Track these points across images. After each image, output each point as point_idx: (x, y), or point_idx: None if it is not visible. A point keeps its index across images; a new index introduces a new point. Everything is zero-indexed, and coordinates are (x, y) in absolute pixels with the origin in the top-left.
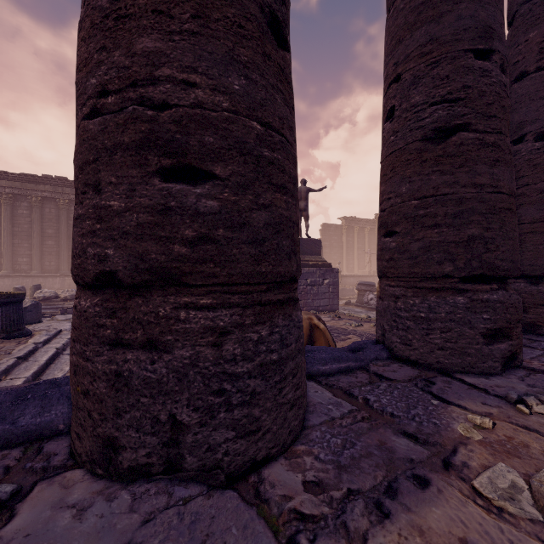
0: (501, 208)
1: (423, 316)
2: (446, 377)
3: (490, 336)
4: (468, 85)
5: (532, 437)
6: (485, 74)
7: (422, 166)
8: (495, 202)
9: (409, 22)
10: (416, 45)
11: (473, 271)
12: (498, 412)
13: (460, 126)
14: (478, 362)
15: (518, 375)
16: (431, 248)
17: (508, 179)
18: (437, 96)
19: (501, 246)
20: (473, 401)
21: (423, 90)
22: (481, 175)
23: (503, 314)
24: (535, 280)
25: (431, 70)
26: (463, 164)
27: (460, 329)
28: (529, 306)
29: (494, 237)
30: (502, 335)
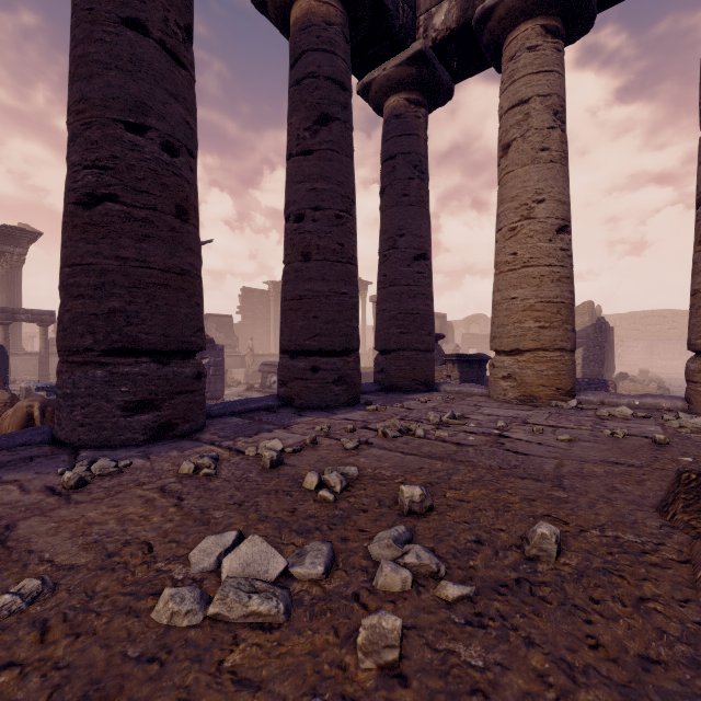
0: (149, 283)
1: (69, 392)
2: (66, 454)
3: (134, 408)
4: (117, 156)
5: (5, 493)
6: (136, 148)
7: (73, 231)
8: (143, 277)
9: (71, 72)
10: (74, 99)
11: (113, 344)
12: (30, 478)
13: (109, 195)
14: (115, 435)
15: (159, 444)
16: (76, 320)
17: (164, 256)
18: (89, 160)
19: (149, 320)
20: (30, 472)
21: (78, 150)
22: (126, 249)
23: (146, 387)
24: (295, 356)
25: (85, 131)
26: (107, 235)
27: (98, 403)
28: (288, 380)
29: (139, 311)
30: (152, 407)
